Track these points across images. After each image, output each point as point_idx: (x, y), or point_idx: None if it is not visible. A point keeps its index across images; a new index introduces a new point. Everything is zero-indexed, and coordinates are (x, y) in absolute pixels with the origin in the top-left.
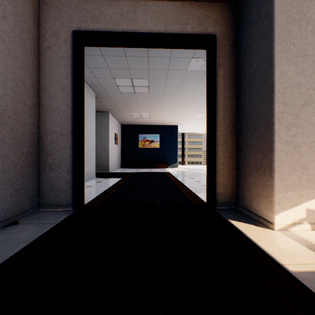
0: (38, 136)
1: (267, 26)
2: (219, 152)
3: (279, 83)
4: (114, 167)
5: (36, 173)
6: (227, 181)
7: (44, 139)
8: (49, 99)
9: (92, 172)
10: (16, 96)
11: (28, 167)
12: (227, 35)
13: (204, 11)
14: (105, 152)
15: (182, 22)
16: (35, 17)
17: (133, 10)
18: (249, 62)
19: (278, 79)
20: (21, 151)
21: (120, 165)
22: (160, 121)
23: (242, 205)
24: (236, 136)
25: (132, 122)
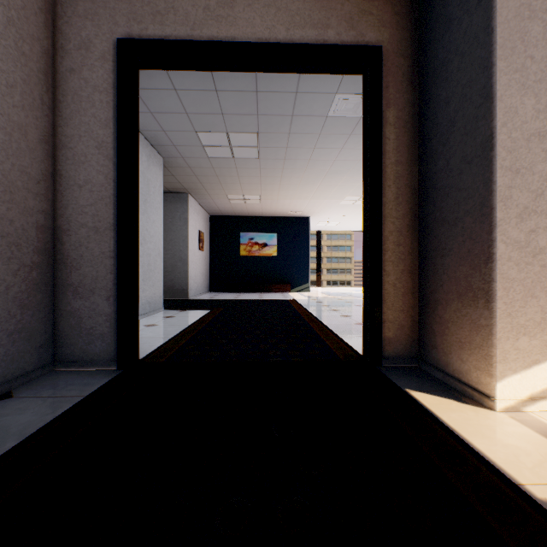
0: (53, 234)
1: (480, 24)
2: (388, 263)
3: (504, 131)
4: (198, 290)
5: (49, 301)
6: (402, 316)
7: (63, 239)
8: (73, 165)
9: (158, 299)
10: (9, 158)
11: (34, 290)
12: (402, 47)
13: (359, 2)
14: (181, 265)
15: (319, 24)
16: (46, 13)
17: (228, 1)
18: (444, 95)
19: (502, 124)
20: (19, 261)
21: (209, 286)
22: (278, 209)
23: (431, 361)
24: (420, 233)
25: (230, 211)
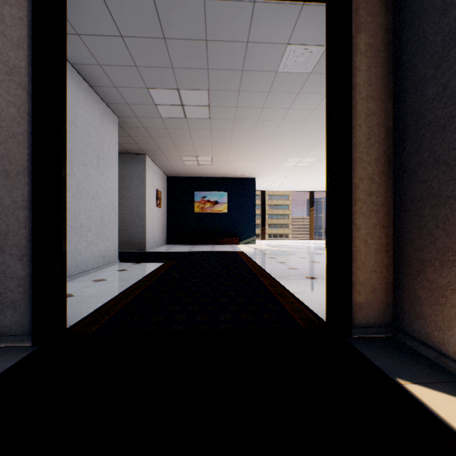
0: None
1: None
2: (358, 215)
3: None
4: (156, 243)
5: None
6: (374, 278)
7: None
8: None
9: (113, 253)
10: None
11: None
12: None
13: None
14: (139, 220)
15: None
16: None
17: None
18: (437, 3)
19: None
20: None
21: (166, 239)
22: (228, 170)
23: (415, 334)
24: (395, 180)
25: (184, 172)
